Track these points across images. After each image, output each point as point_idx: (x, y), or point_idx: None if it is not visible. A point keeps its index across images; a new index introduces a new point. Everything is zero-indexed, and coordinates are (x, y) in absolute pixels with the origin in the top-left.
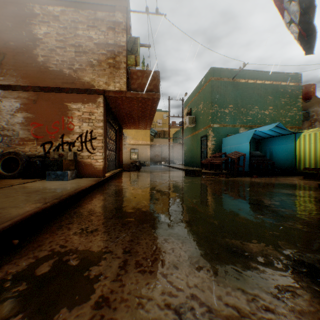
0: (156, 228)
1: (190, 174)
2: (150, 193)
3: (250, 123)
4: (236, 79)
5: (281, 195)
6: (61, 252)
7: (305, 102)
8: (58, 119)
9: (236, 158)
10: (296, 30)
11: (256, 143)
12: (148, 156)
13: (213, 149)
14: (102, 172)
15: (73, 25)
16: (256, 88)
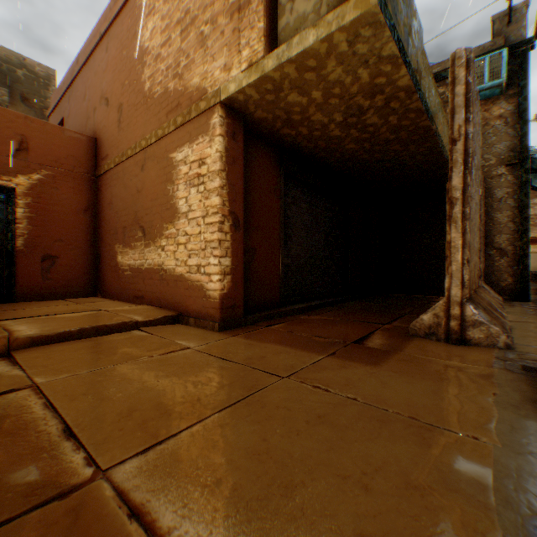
0: None
1: None
2: None
3: None
4: None
5: None
6: None
7: None
8: None
9: None
10: None
11: None
12: None
13: None
14: None
15: None
16: None
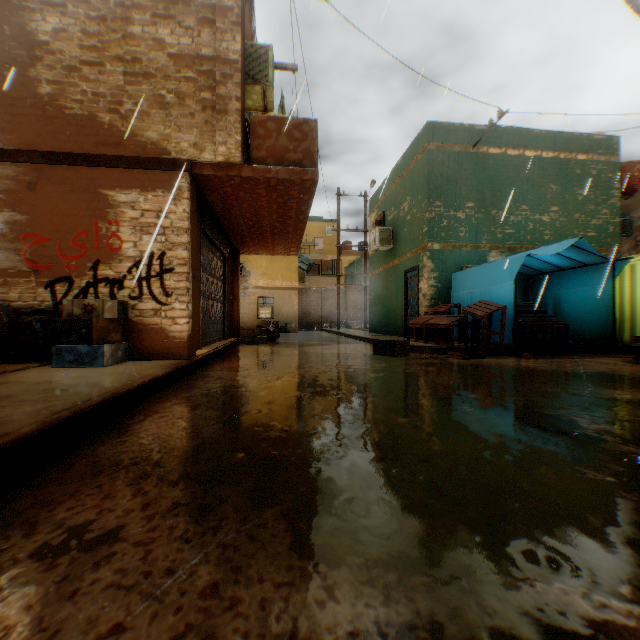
0: (301, 524)
1: (385, 351)
2: (292, 400)
3: (510, 242)
4: (481, 148)
5: (611, 405)
6: None
7: (622, 199)
8: (86, 226)
9: (486, 316)
10: None
11: (523, 283)
12: (295, 312)
13: (433, 296)
14: (186, 346)
15: (121, 12)
16: (523, 166)
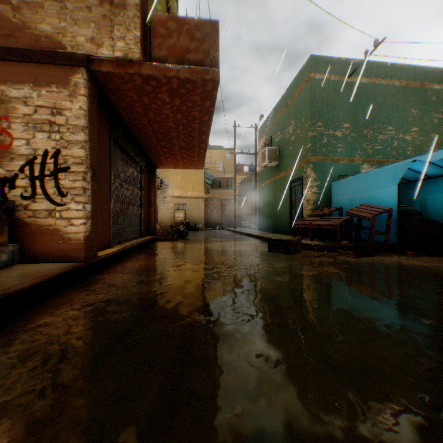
0: None
1: (279, 249)
2: (182, 333)
3: (379, 156)
4: (354, 78)
5: None
6: None
7: None
8: None
9: (373, 217)
10: None
11: None
12: (202, 215)
13: (315, 201)
14: (83, 248)
15: None
16: (389, 94)
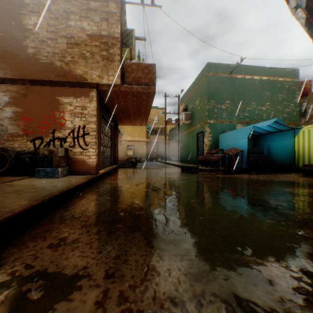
0: (149, 237)
1: (187, 171)
2: (144, 192)
3: (247, 119)
4: (233, 75)
5: (286, 194)
6: (24, 276)
7: (301, 99)
8: (49, 113)
9: (234, 155)
10: (302, 16)
11: (253, 139)
12: (144, 152)
13: (210, 145)
14: (95, 169)
15: (65, 15)
16: (253, 83)
